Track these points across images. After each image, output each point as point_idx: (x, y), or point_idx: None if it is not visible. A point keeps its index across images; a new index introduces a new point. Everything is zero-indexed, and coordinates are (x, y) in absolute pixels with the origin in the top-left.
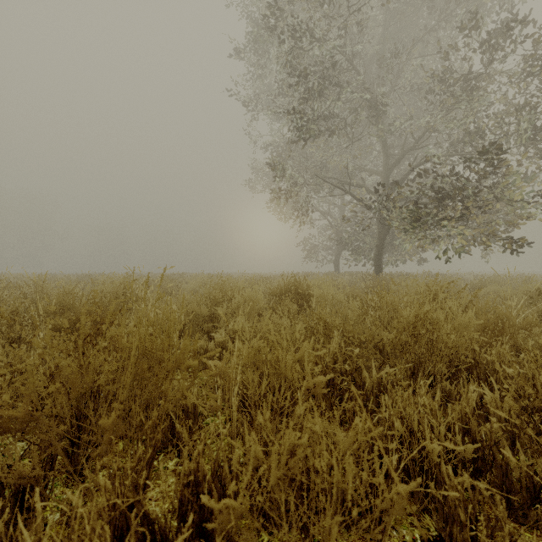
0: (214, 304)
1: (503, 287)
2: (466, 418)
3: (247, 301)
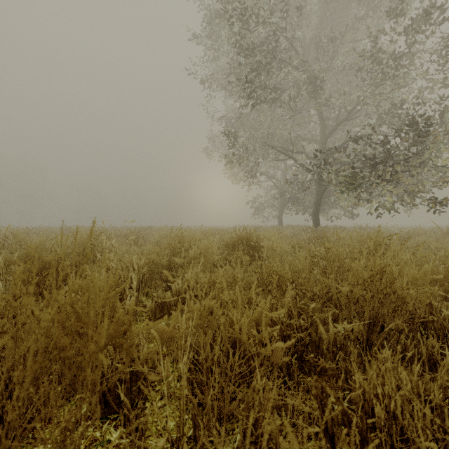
0: (173, 254)
1: (429, 239)
2: (447, 393)
3: (203, 252)
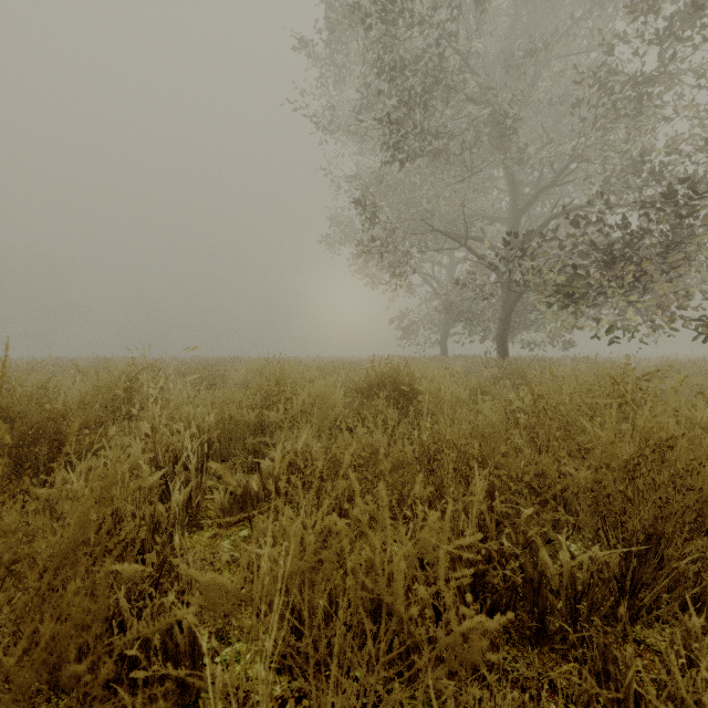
0: (267, 406)
1: (697, 378)
2: None
3: (317, 403)
